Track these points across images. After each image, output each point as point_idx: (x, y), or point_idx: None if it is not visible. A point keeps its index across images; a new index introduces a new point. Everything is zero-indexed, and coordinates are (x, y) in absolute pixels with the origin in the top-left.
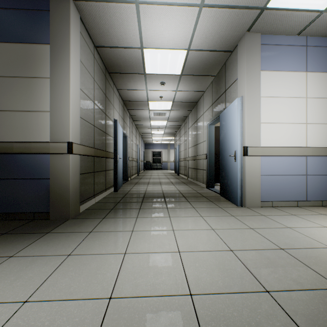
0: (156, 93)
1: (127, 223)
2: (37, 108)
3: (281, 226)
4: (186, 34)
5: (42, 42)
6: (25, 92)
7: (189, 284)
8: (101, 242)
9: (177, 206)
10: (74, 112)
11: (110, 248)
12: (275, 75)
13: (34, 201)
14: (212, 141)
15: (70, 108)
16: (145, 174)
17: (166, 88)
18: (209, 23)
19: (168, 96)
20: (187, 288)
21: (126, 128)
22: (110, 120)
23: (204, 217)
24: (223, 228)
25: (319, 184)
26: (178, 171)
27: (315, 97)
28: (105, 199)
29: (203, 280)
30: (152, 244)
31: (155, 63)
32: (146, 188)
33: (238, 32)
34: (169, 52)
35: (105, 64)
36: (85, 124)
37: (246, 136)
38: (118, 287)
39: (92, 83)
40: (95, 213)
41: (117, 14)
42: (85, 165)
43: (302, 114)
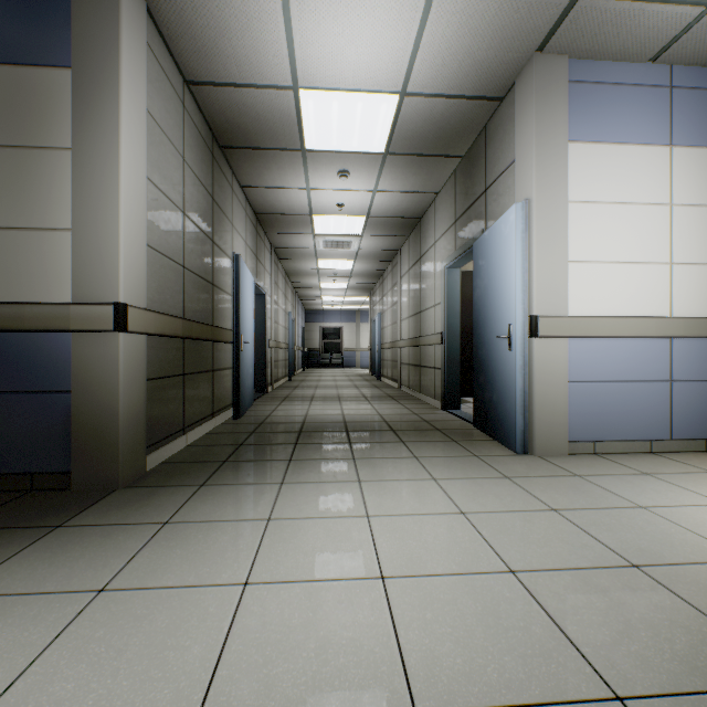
0: (329, 196)
1: (257, 497)
2: (39, 222)
3: (623, 502)
4: (398, 55)
5: (53, 62)
6: (10, 182)
7: (411, 678)
8: (189, 553)
9: (377, 454)
10: (132, 231)
11: (208, 569)
12: (601, 152)
13: (34, 445)
14: (456, 304)
15: (121, 221)
16: (306, 377)
17: (352, 185)
18: (452, 28)
19: (356, 203)
20: (406, 693)
21: (263, 275)
22: (223, 255)
23: (441, 481)
24: (486, 510)
25: (698, 401)
26: (378, 372)
27: (690, 203)
28: (211, 436)
29: (447, 664)
30: (316, 556)
31: (326, 125)
32: (308, 411)
33: (518, 52)
34: (358, 100)
35: (211, 126)
36: (161, 263)
37: (534, 292)
38: (218, 691)
39: (178, 167)
40: (182, 473)
41: (235, 1)
42: (160, 359)
43: (662, 243)
